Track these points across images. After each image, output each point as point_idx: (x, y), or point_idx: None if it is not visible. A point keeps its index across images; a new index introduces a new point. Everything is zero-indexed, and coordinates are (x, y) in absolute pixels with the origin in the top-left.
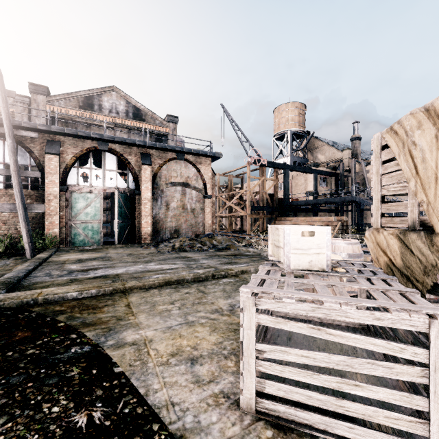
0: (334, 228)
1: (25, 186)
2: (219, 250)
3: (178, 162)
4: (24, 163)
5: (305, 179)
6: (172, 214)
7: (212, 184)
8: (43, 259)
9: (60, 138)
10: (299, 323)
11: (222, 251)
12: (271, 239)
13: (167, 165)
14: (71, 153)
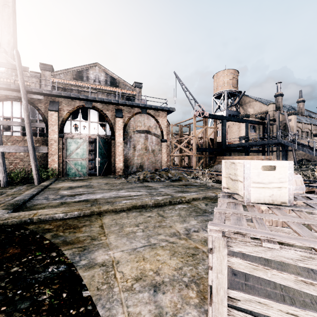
0: None
1: (35, 134)
2: (173, 181)
3: (142, 115)
4: (34, 118)
5: (238, 127)
6: (138, 154)
7: (167, 132)
8: (45, 186)
9: (59, 100)
10: (283, 273)
11: (175, 182)
12: (225, 172)
13: (134, 118)
14: (66, 110)
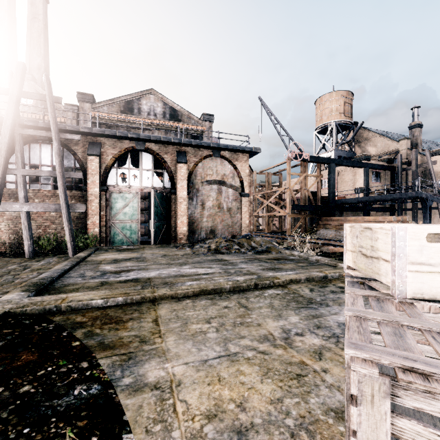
0: None
1: (70, 188)
2: (258, 253)
3: (214, 159)
4: (69, 165)
5: (353, 174)
6: (208, 213)
7: (249, 182)
8: (81, 258)
9: (101, 140)
10: None
11: (262, 254)
12: (351, 243)
13: (202, 163)
14: (111, 154)
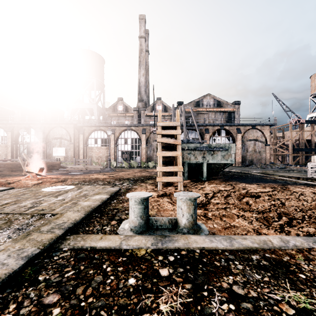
0: None
1: None
2: (280, 169)
3: (252, 130)
4: (197, 137)
5: None
6: (249, 154)
7: (269, 139)
8: None
9: (208, 127)
10: None
11: (283, 169)
12: (312, 158)
13: (247, 132)
14: (211, 132)
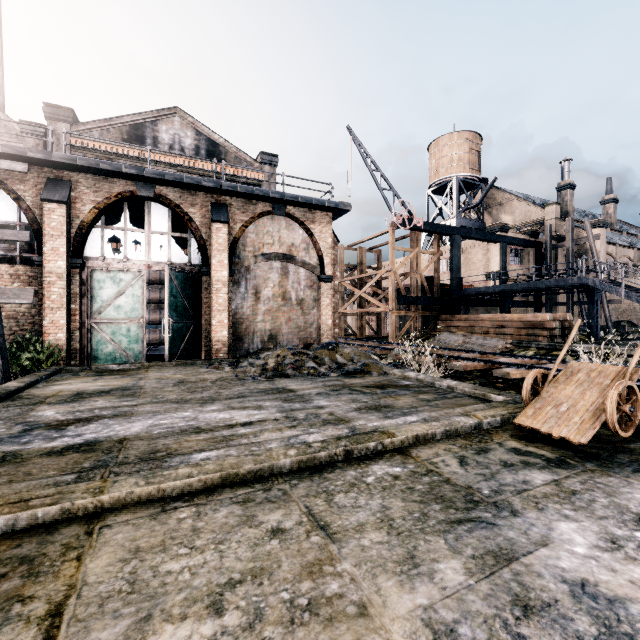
0: (548, 334)
1: (13, 260)
2: (348, 375)
3: (275, 219)
4: (9, 219)
5: (485, 252)
6: (265, 308)
7: (333, 258)
8: (4, 393)
9: (71, 176)
10: None
11: (355, 376)
12: None
13: (255, 224)
14: (90, 203)
